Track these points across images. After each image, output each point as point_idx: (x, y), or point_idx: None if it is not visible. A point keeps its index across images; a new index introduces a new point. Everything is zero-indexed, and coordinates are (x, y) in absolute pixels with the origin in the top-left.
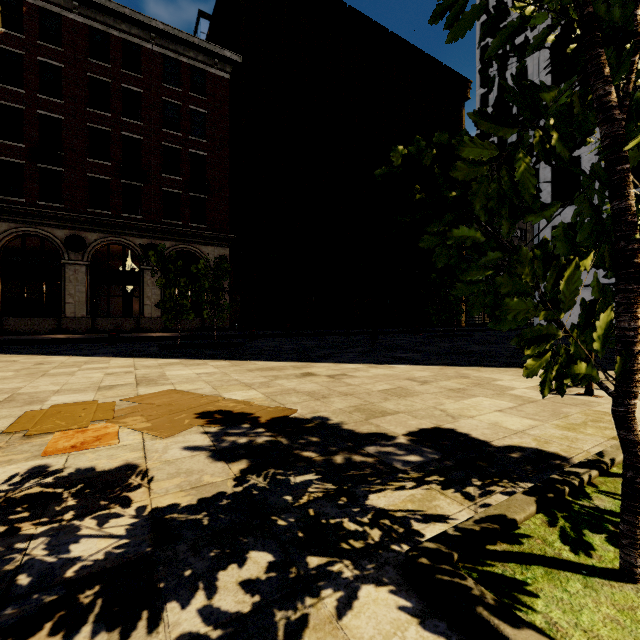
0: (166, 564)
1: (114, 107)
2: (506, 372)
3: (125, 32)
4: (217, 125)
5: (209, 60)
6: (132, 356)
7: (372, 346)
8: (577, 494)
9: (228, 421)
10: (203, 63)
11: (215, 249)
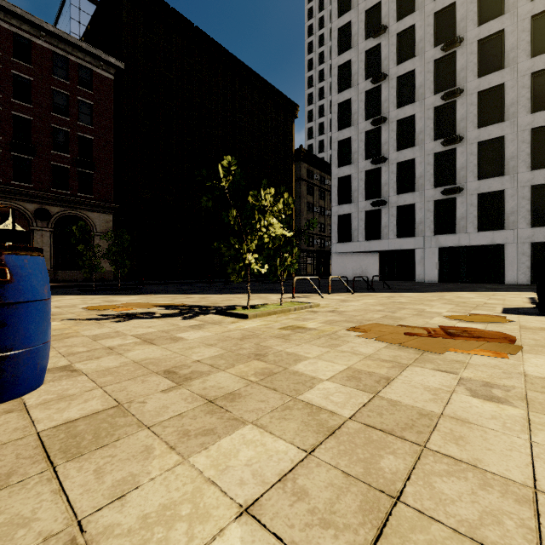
0: (173, 315)
1: (4, 89)
2: (277, 295)
3: (15, 26)
4: (102, 115)
5: (95, 62)
6: (72, 295)
7: (224, 288)
8: (253, 307)
9: (167, 306)
10: (90, 63)
11: (100, 215)
